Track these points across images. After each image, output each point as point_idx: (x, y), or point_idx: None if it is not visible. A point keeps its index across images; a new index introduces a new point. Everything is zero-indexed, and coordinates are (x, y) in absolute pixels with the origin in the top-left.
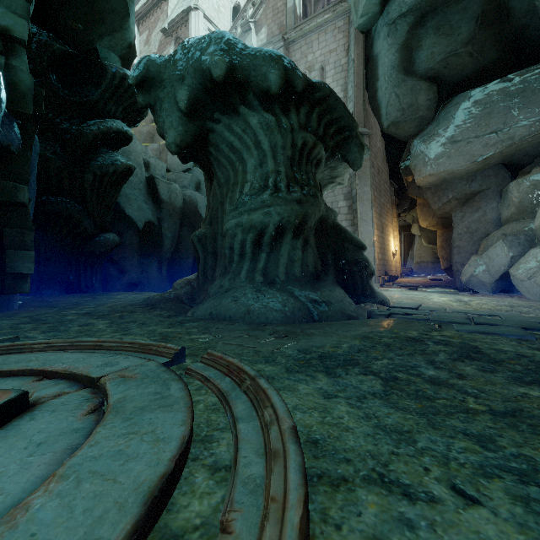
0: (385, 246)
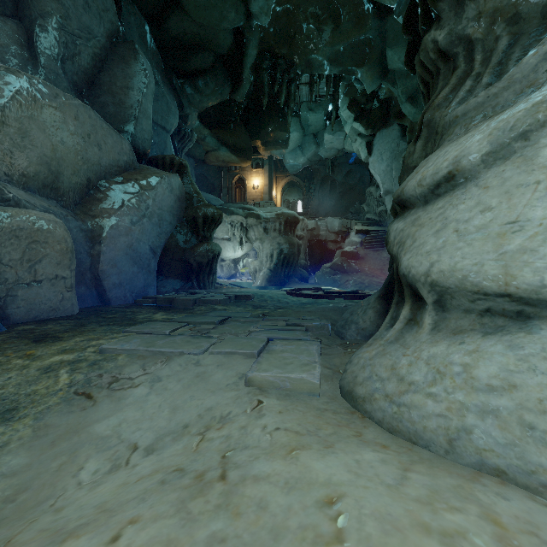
0: None
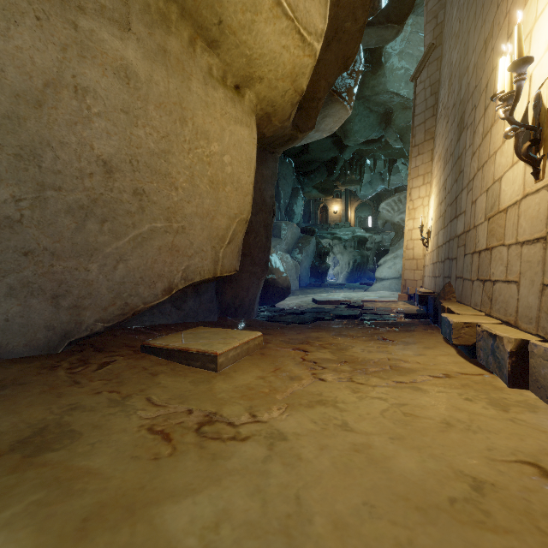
0: (461, 181)
